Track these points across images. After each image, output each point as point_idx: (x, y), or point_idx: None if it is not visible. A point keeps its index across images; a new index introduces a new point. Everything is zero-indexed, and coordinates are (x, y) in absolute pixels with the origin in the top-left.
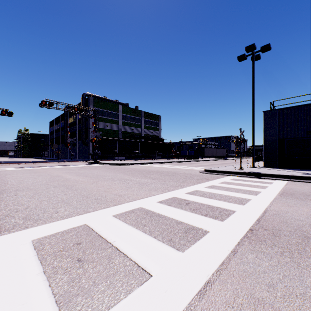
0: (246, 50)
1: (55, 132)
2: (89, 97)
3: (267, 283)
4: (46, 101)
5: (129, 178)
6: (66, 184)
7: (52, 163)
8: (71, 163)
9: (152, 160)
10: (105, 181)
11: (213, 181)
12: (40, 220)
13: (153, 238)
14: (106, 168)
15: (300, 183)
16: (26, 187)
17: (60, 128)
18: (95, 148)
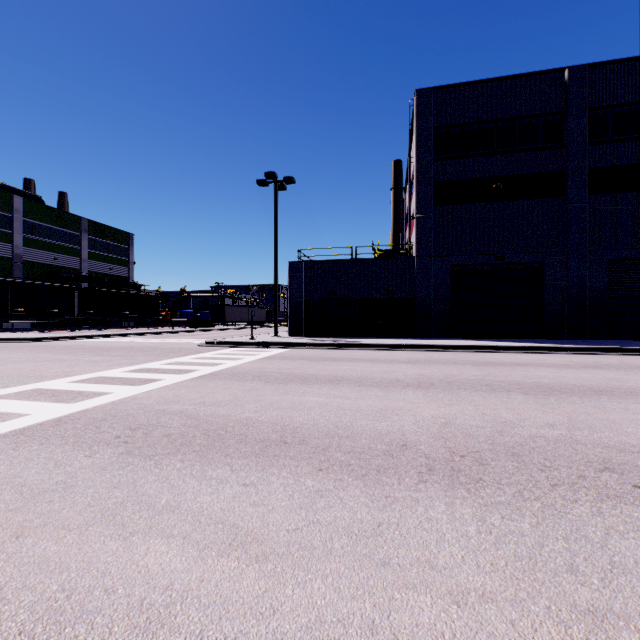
0: (265, 176)
1: None
2: None
3: (186, 386)
4: None
5: (67, 357)
6: None
7: None
8: None
9: (111, 330)
10: (22, 364)
11: (206, 353)
12: None
13: (116, 385)
14: None
15: (298, 350)
16: None
17: None
18: None
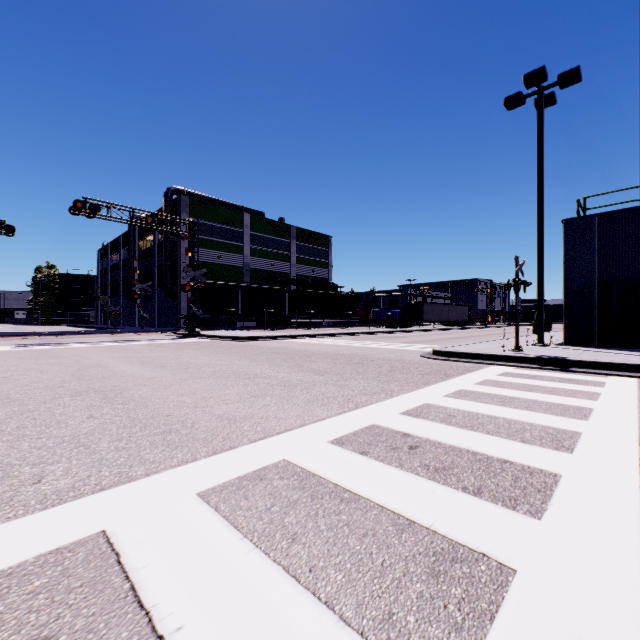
0: (524, 82)
1: (110, 271)
2: (180, 196)
3: None
4: (84, 202)
5: (260, 370)
6: (107, 387)
7: (99, 336)
8: (139, 336)
9: (313, 329)
10: (203, 380)
11: (459, 378)
12: None
13: (324, 610)
14: (212, 347)
15: None
16: (4, 395)
17: (121, 262)
18: (191, 305)
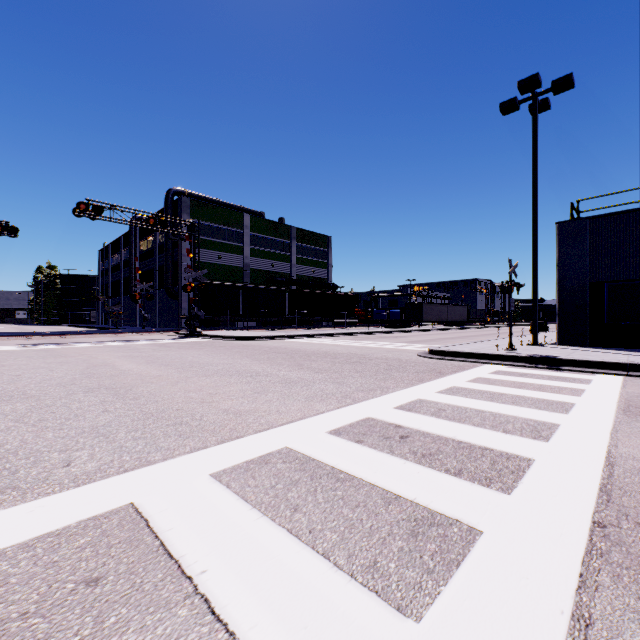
0: (519, 88)
1: (111, 271)
2: (181, 197)
3: None
4: (87, 204)
5: (262, 369)
6: (117, 384)
7: (101, 336)
8: (141, 336)
9: (313, 329)
10: (208, 378)
11: (452, 376)
12: (12, 491)
13: (322, 560)
14: (214, 346)
15: None
16: (21, 391)
17: (122, 262)
18: (193, 305)
